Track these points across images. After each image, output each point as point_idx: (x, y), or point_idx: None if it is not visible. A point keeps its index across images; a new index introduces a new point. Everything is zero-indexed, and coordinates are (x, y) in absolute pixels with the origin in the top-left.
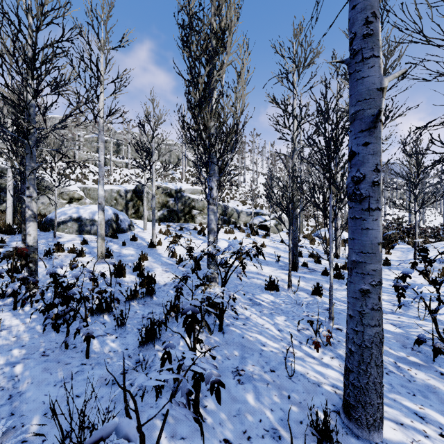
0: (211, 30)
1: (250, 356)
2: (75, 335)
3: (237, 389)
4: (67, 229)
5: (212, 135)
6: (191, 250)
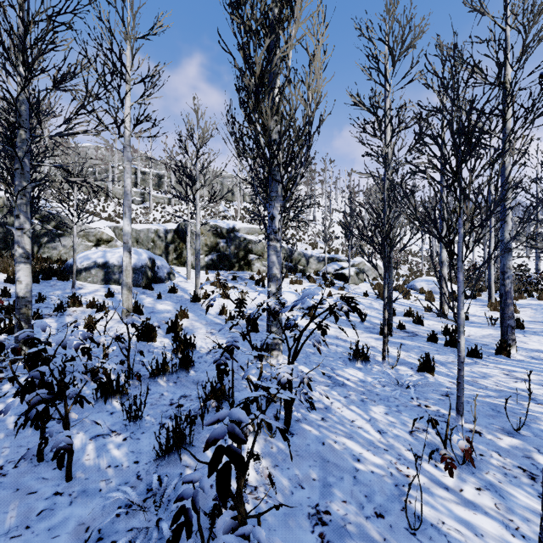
0: None
1: (337, 481)
2: (39, 448)
3: None
4: (91, 277)
5: (274, 140)
6: (242, 305)
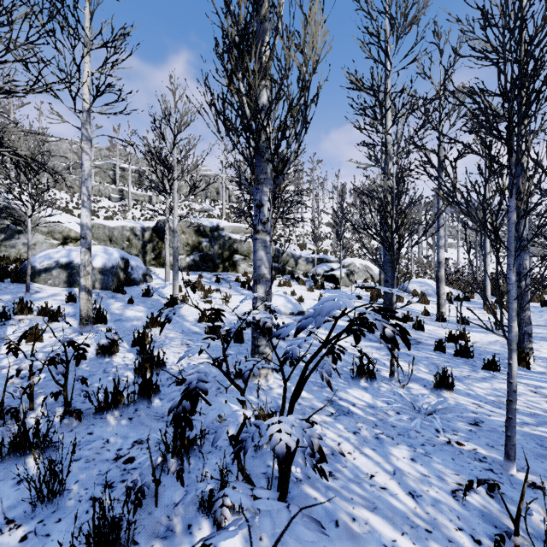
0: None
1: None
2: None
3: None
4: (51, 279)
5: (262, 107)
6: (219, 317)
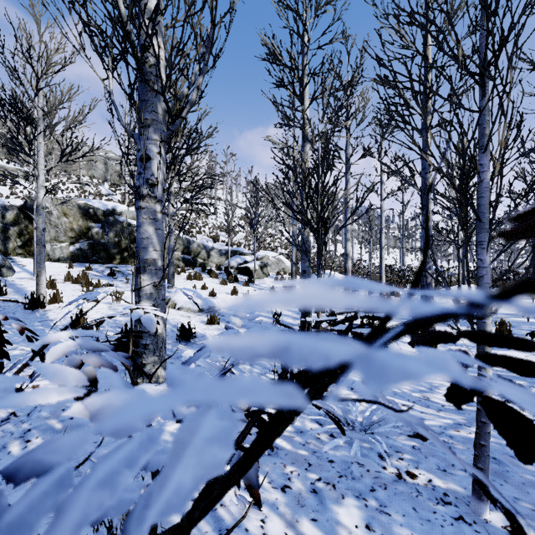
0: None
1: None
2: None
3: None
4: None
5: (146, 5)
6: None
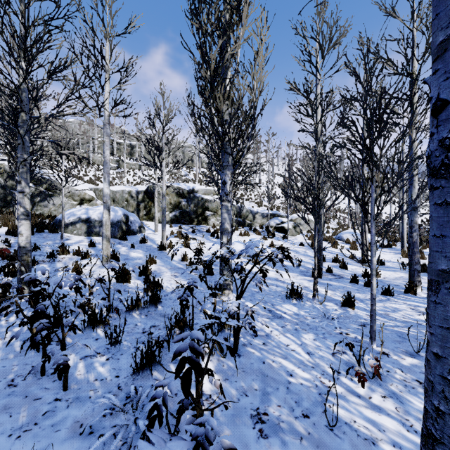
0: (225, 2)
1: (273, 391)
2: (44, 364)
3: (259, 447)
4: (76, 230)
5: (226, 121)
6: (200, 253)
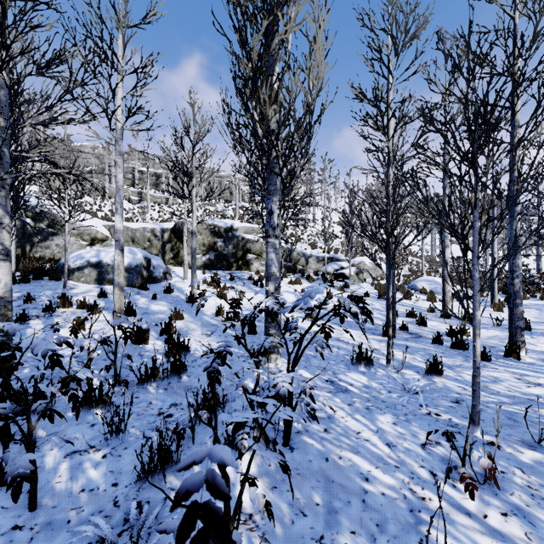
0: None
1: (343, 506)
2: None
3: None
4: (83, 277)
5: (272, 130)
6: (238, 305)
